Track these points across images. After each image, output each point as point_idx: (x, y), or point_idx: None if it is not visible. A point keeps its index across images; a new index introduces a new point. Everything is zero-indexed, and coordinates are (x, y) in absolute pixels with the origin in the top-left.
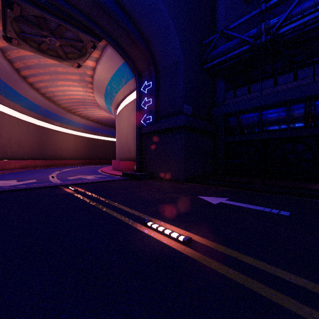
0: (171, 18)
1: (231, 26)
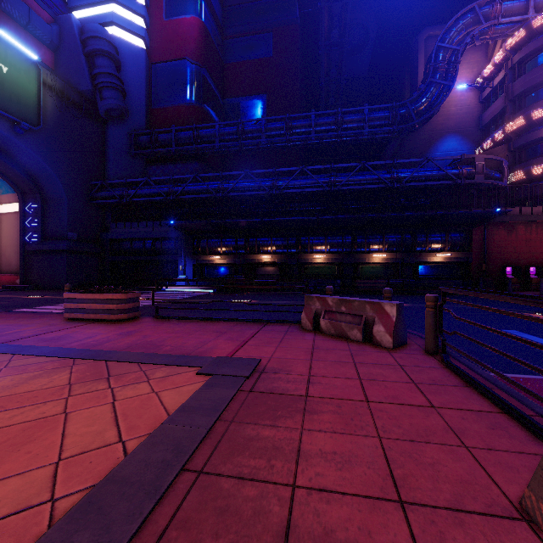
0: (55, 172)
1: (109, 182)
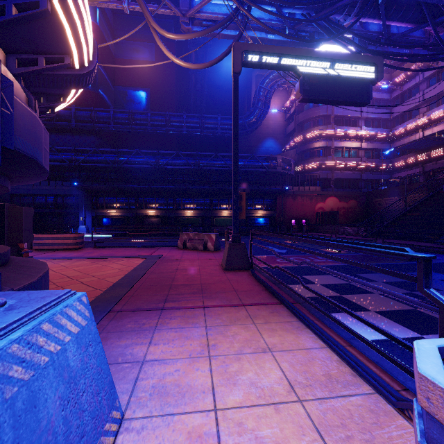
0: None
1: None
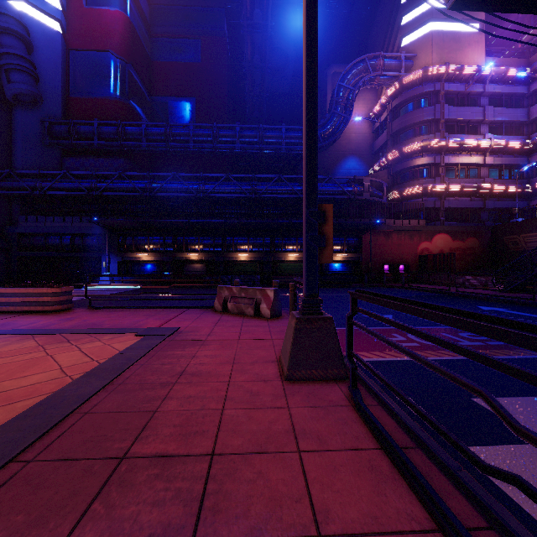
0: None
1: (17, 171)
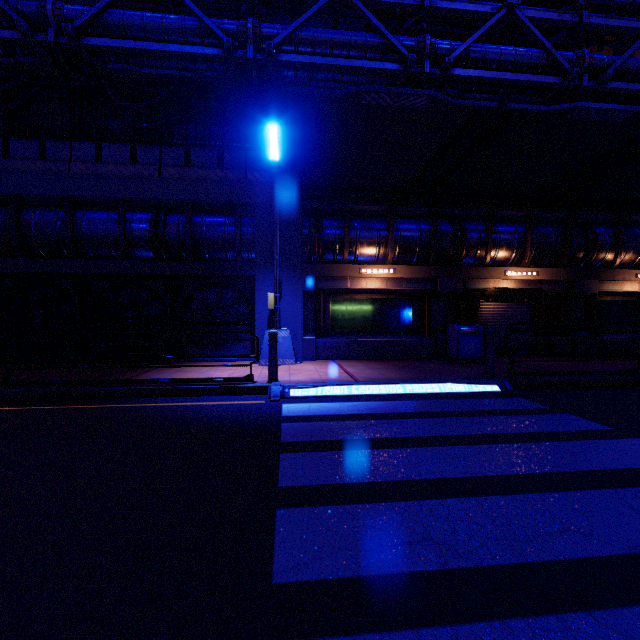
0: None
1: None
